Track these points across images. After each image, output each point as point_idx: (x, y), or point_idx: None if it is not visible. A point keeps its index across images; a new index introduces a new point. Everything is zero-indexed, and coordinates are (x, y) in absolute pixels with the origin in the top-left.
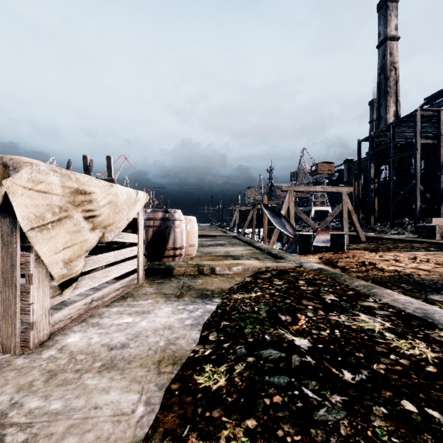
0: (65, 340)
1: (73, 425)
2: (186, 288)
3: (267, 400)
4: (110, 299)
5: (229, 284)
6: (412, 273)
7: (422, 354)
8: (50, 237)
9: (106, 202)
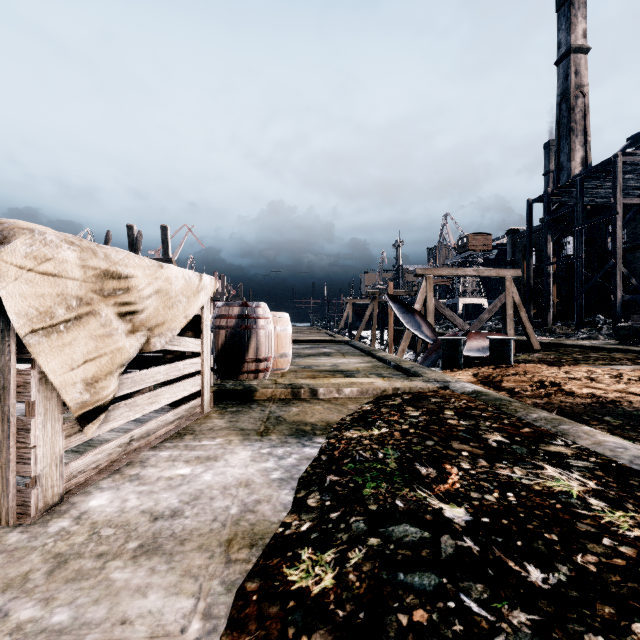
0: (86, 504)
1: None
2: (274, 420)
3: (403, 617)
4: (159, 437)
5: (338, 414)
6: (620, 400)
7: None
8: (62, 344)
9: (152, 291)
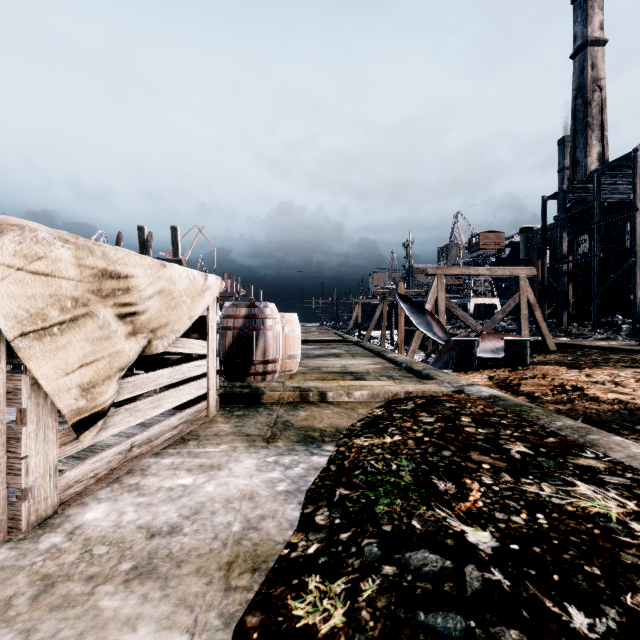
0: (81, 516)
1: None
2: (281, 425)
3: None
4: (162, 442)
5: (348, 419)
6: None
7: None
8: (56, 347)
9: (154, 291)
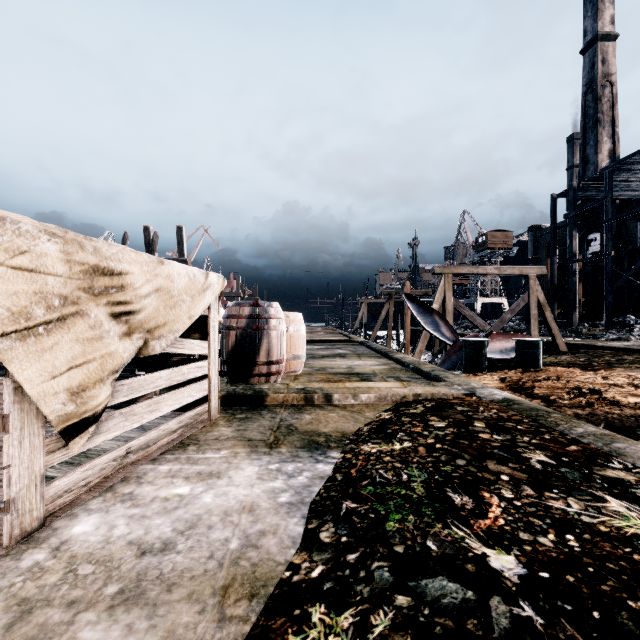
0: (69, 530)
1: None
2: (285, 429)
3: None
4: (161, 447)
5: (355, 423)
6: None
7: None
8: (41, 348)
9: (151, 289)
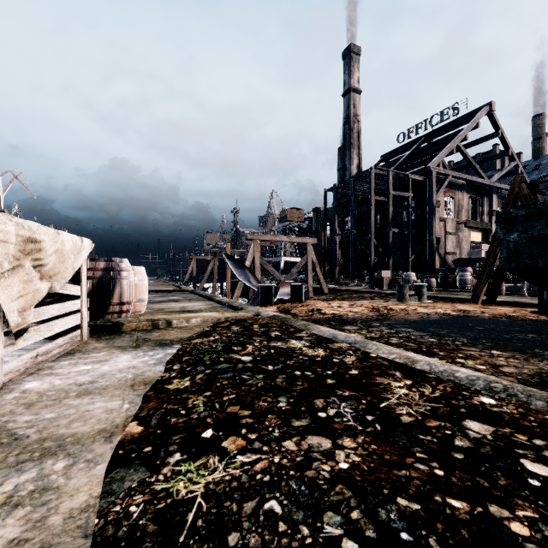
0: (23, 387)
1: (73, 419)
2: (142, 340)
3: (219, 384)
4: (53, 356)
5: (188, 334)
6: (344, 315)
7: (318, 354)
8: (7, 285)
9: (53, 250)
